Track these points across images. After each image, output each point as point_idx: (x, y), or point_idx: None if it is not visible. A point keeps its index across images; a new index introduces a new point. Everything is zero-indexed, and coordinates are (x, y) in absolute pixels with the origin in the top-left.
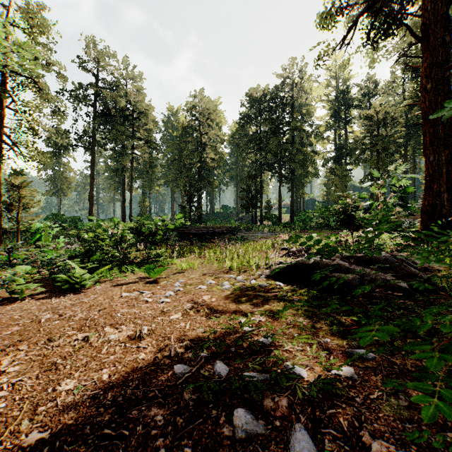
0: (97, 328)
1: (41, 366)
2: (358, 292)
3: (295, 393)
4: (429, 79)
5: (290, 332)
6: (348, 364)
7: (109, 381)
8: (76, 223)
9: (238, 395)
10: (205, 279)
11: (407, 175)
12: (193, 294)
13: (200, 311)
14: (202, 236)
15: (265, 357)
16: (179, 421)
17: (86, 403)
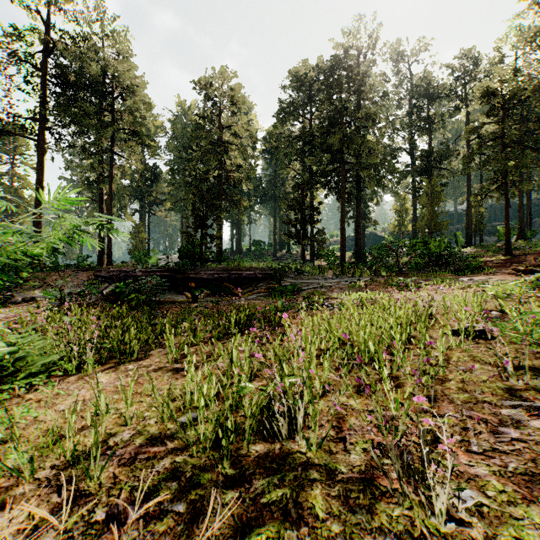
0: None
1: None
2: None
3: None
4: None
5: None
6: None
7: None
8: None
9: None
10: None
11: None
12: None
13: None
14: (213, 286)
15: None
16: None
17: None
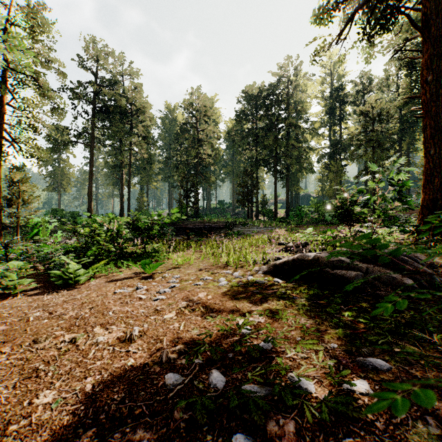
0: (87, 328)
1: (21, 372)
2: None
3: (303, 413)
4: (429, 71)
5: (292, 335)
6: (361, 376)
7: (92, 393)
8: (75, 218)
9: (236, 415)
10: (201, 275)
11: (407, 169)
12: (189, 291)
13: (196, 309)
14: (198, 231)
15: (267, 366)
16: None
17: (64, 421)
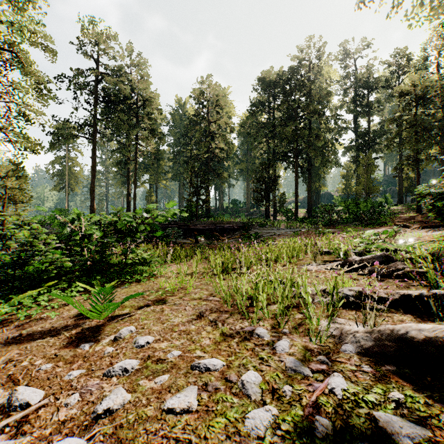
0: None
1: None
2: None
3: None
4: None
5: None
6: None
7: None
8: None
9: None
10: (199, 337)
11: None
12: None
13: None
14: (208, 233)
15: None
16: None
17: None
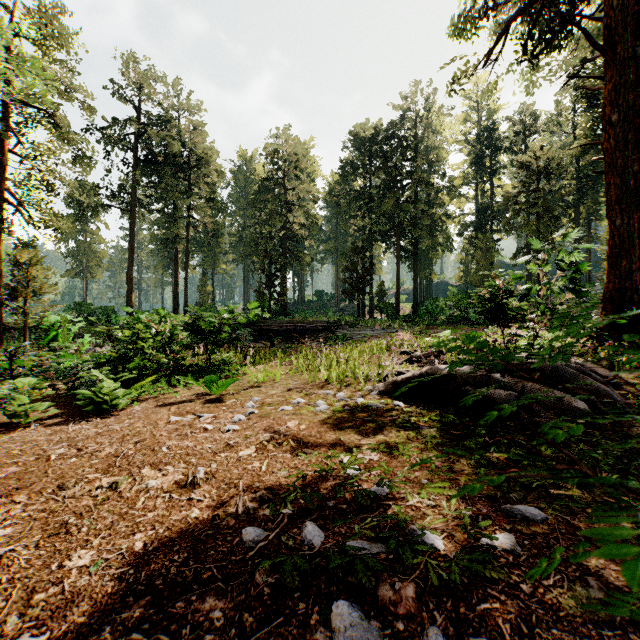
0: (132, 470)
1: (45, 527)
2: (557, 435)
3: (426, 575)
4: (614, 107)
5: (416, 477)
6: (506, 528)
7: (143, 553)
8: (109, 316)
9: (339, 578)
10: (291, 396)
11: (583, 246)
12: (273, 419)
13: (283, 444)
14: (287, 335)
15: (380, 517)
16: (247, 619)
17: (107, 588)
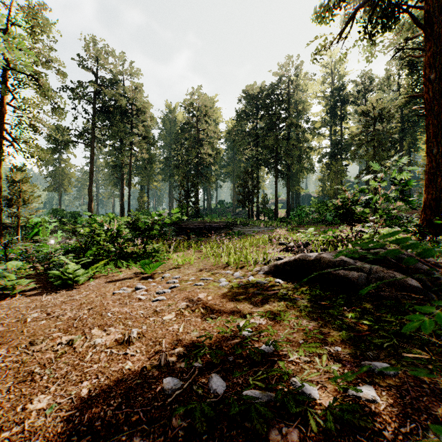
0: (84, 330)
1: (16, 375)
2: None
3: (307, 421)
4: (432, 69)
5: (294, 338)
6: (367, 381)
7: (87, 398)
8: (76, 218)
9: (237, 423)
10: (202, 275)
11: (410, 168)
12: (189, 292)
13: (195, 311)
14: (199, 231)
15: (268, 371)
16: None
17: (57, 428)
